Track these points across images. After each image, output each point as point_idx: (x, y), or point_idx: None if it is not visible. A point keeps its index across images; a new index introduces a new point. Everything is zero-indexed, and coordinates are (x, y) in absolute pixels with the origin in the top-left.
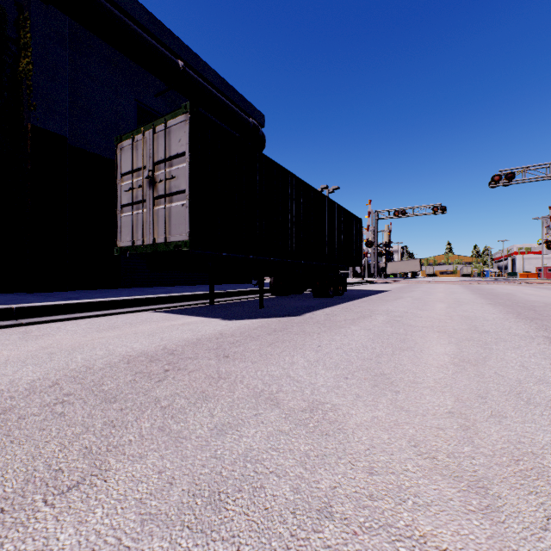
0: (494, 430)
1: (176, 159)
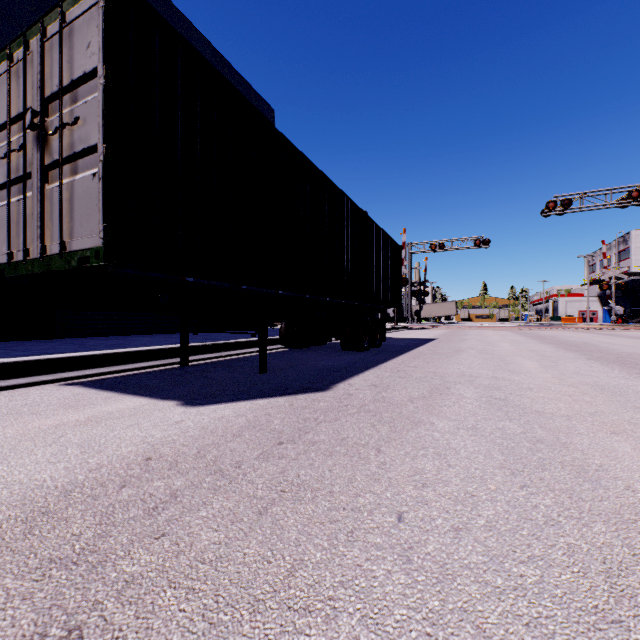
0: None
1: (83, 86)
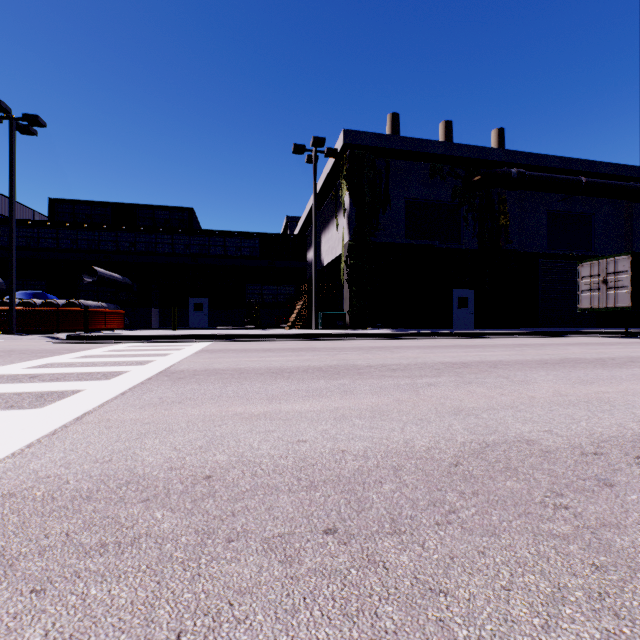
0: None
1: (620, 273)
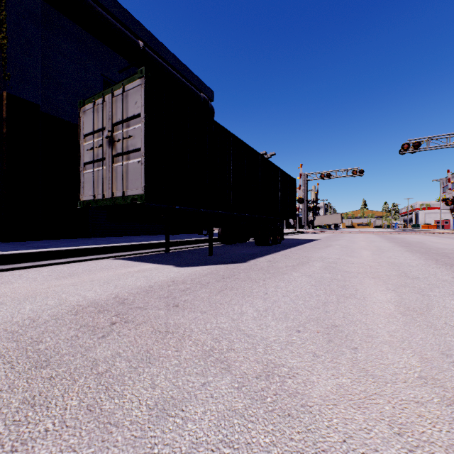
0: None
1: (132, 120)
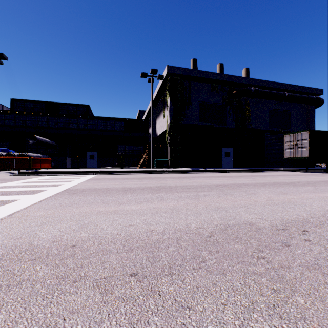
0: None
1: (303, 140)
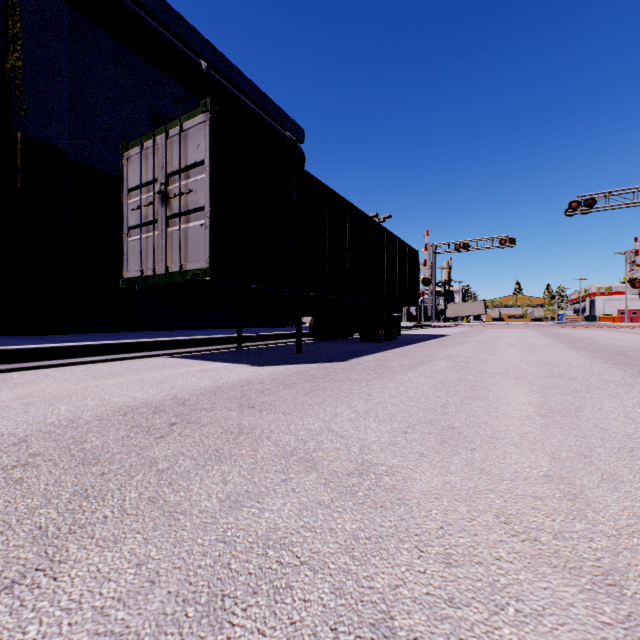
0: (611, 499)
1: (193, 169)
